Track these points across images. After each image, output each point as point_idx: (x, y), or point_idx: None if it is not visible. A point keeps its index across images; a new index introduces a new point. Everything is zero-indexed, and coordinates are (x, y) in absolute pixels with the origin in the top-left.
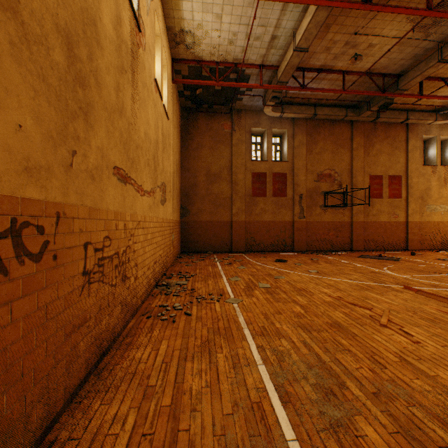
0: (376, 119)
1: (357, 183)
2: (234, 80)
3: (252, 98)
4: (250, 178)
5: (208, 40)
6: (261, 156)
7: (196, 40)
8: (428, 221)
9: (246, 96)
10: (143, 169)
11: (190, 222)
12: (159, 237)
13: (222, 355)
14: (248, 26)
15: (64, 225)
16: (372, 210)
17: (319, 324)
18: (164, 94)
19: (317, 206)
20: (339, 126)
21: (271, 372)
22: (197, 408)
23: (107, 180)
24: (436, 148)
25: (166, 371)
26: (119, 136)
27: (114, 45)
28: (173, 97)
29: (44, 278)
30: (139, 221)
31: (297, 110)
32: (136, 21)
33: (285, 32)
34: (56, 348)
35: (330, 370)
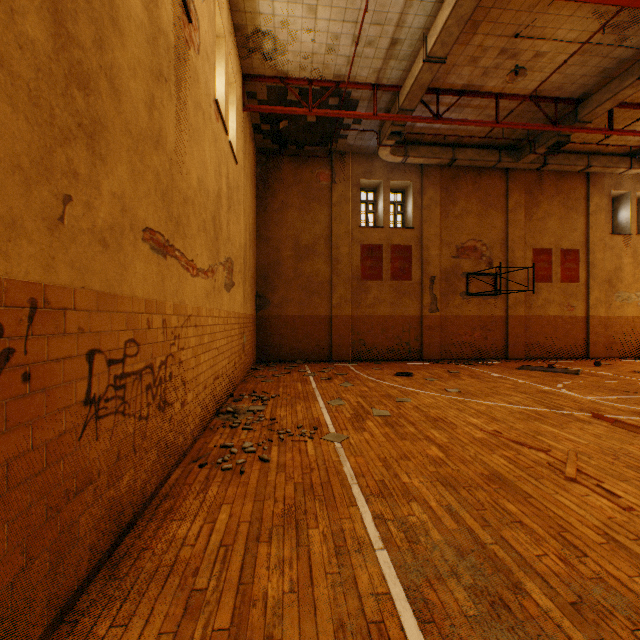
0: (543, 166)
1: (514, 259)
2: (334, 108)
3: (361, 135)
4: (358, 252)
5: (296, 47)
6: (374, 221)
7: (278, 46)
8: (619, 316)
9: (353, 133)
10: (196, 236)
11: (270, 317)
12: (223, 340)
13: (318, 531)
14: (356, 25)
15: (47, 322)
16: (537, 299)
17: (470, 477)
18: (230, 127)
19: (456, 293)
20: (488, 176)
21: (399, 564)
22: (275, 634)
23: (132, 249)
24: (630, 208)
25: (225, 561)
26: (153, 179)
27: (144, 33)
28: (244, 132)
29: (3, 416)
30: (189, 315)
31: (427, 152)
32: (184, 4)
33: (411, 34)
34: (29, 535)
35: (494, 560)
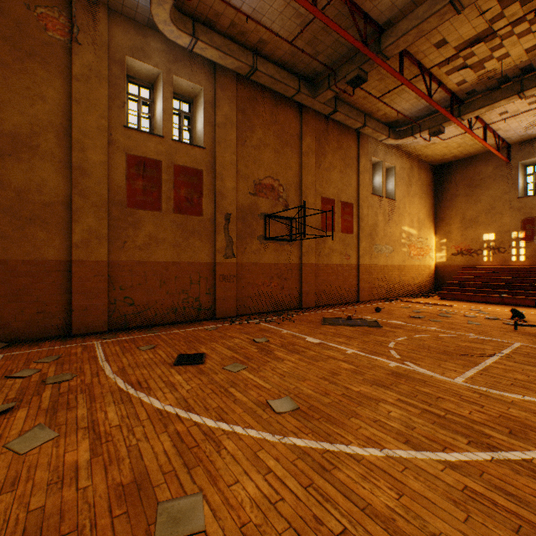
0: (333, 112)
1: (308, 205)
2: None
3: None
4: (122, 165)
5: None
6: (151, 128)
7: None
8: (376, 264)
9: None
10: None
11: None
12: None
13: None
14: None
15: None
16: (325, 248)
17: None
18: None
19: (254, 237)
20: (285, 111)
21: None
22: None
23: None
24: (382, 175)
25: None
26: None
27: None
28: None
29: None
30: None
31: (223, 45)
32: None
33: None
34: None
35: None
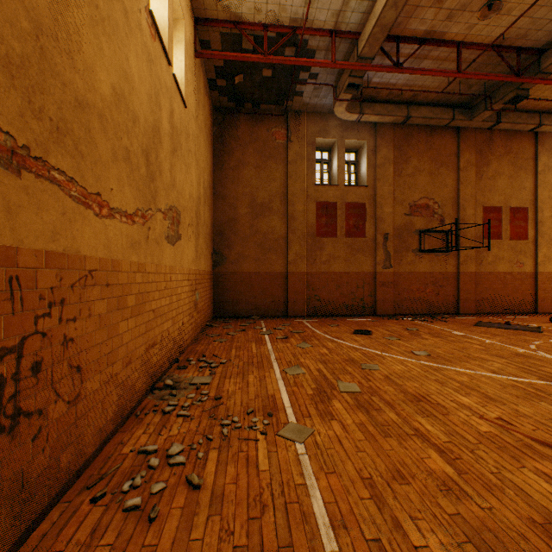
0: (495, 124)
1: (466, 217)
2: None
3: (317, 91)
4: (313, 210)
5: None
6: (329, 179)
7: None
8: None
9: (309, 89)
10: (109, 163)
11: (226, 273)
12: (164, 299)
13: None
14: None
15: None
16: (487, 256)
17: (516, 529)
18: (178, 66)
19: (409, 250)
20: (440, 136)
21: None
22: None
23: None
24: None
25: None
26: None
27: None
28: (197, 81)
29: None
30: (91, 270)
31: (382, 110)
32: None
33: None
34: None
35: None
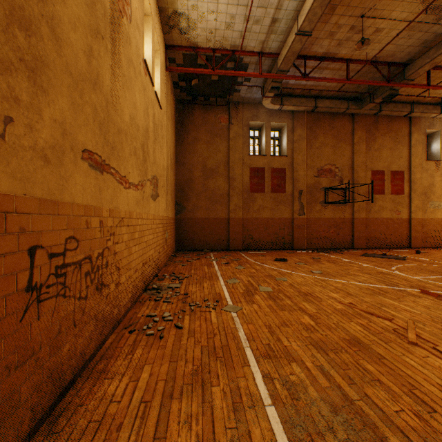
0: (378, 112)
1: (358, 178)
2: (231, 70)
3: (250, 89)
4: (248, 173)
5: (203, 24)
6: (259, 151)
7: (191, 23)
8: (432, 218)
9: (244, 88)
10: (128, 158)
11: (185, 219)
12: (150, 235)
13: (219, 389)
14: (246, 8)
15: None
16: (374, 206)
17: (335, 341)
18: (156, 82)
19: (317, 202)
20: (340, 119)
21: (285, 419)
22: None
23: (72, 165)
24: (440, 142)
25: (144, 417)
26: (92, 112)
27: None
28: (167, 87)
29: None
30: (123, 218)
31: (297, 102)
32: None
33: (286, 14)
34: None
35: (362, 415)
